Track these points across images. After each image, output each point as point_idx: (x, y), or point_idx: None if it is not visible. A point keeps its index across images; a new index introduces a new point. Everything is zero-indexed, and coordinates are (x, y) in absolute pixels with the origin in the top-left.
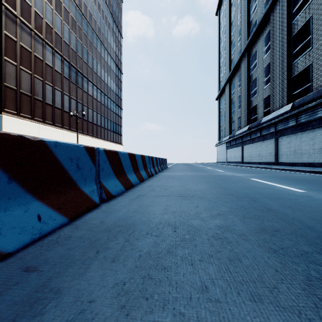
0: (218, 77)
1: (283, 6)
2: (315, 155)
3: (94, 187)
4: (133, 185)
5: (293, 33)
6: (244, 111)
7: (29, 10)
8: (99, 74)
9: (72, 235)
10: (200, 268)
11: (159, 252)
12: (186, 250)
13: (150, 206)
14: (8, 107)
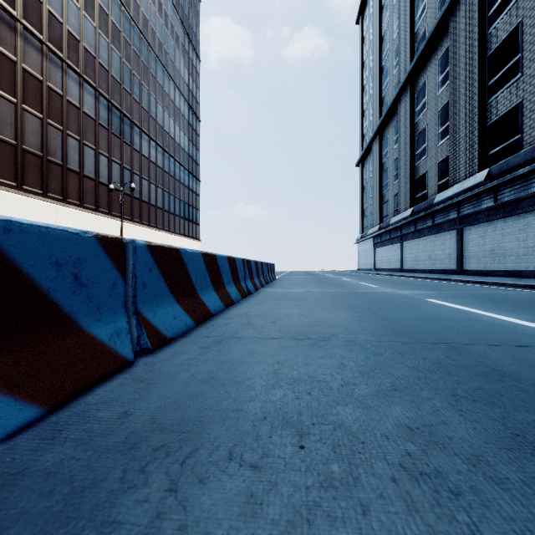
0: (360, 127)
1: (471, 5)
2: (528, 257)
3: (123, 324)
4: (212, 315)
5: (489, 51)
6: (404, 184)
7: (39, 9)
8: (160, 120)
9: (29, 466)
10: None
11: None
12: (343, 534)
13: (242, 363)
14: (2, 176)
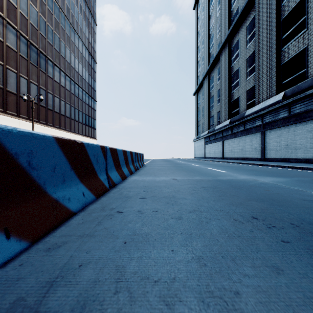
0: (196, 71)
1: None
2: None
3: None
4: None
5: (283, 16)
6: (224, 105)
7: None
8: (68, 59)
9: None
10: None
11: None
12: None
13: None
14: None
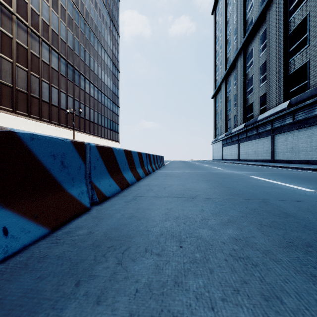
0: (214, 75)
1: (279, 4)
2: (312, 152)
3: (84, 188)
4: (129, 184)
5: (290, 31)
6: (240, 109)
7: (26, 7)
8: (96, 72)
9: (48, 254)
10: (226, 316)
11: (163, 283)
12: (200, 280)
13: (148, 209)
14: (4, 104)
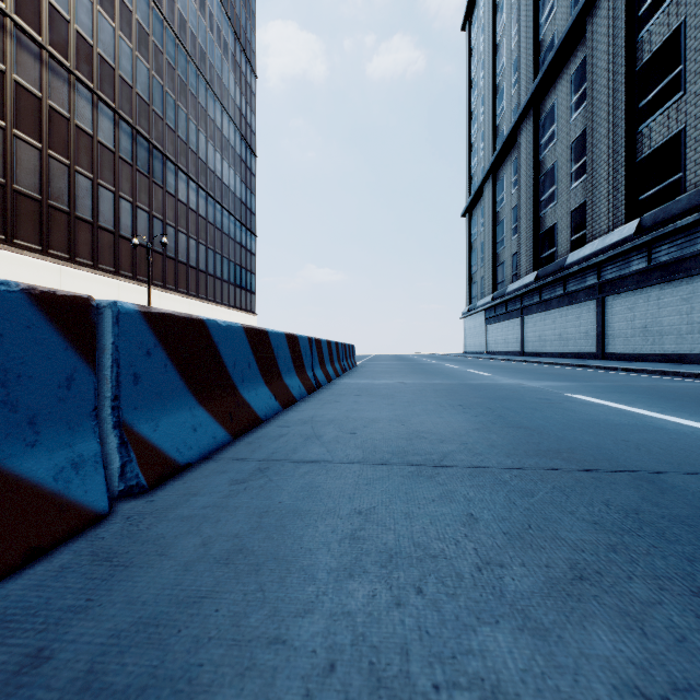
0: (468, 165)
1: (616, 2)
2: (693, 336)
3: (88, 447)
4: (260, 420)
5: (640, 63)
6: (526, 240)
7: (37, 2)
8: (202, 155)
9: None
10: None
11: None
12: None
13: (298, 516)
14: None
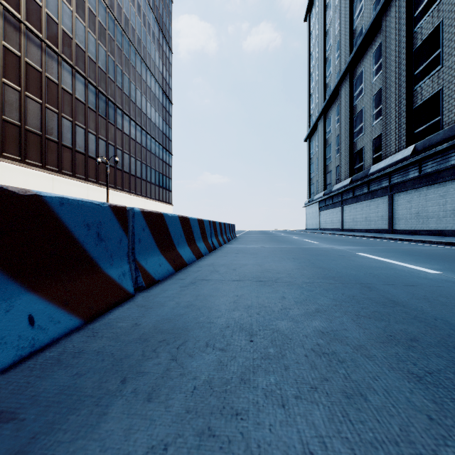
0: (308, 108)
1: (400, 8)
2: (446, 219)
3: (126, 268)
4: (186, 264)
5: (415, 46)
6: (344, 157)
7: (39, 13)
8: (139, 104)
9: (85, 349)
10: (298, 413)
11: (226, 380)
12: (272, 377)
13: (212, 296)
14: (9, 151)
